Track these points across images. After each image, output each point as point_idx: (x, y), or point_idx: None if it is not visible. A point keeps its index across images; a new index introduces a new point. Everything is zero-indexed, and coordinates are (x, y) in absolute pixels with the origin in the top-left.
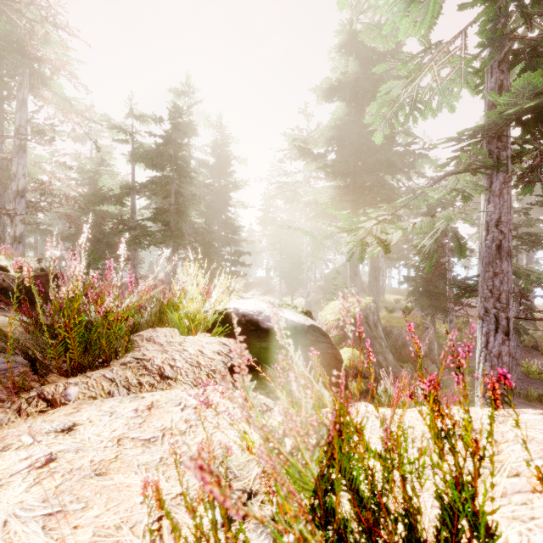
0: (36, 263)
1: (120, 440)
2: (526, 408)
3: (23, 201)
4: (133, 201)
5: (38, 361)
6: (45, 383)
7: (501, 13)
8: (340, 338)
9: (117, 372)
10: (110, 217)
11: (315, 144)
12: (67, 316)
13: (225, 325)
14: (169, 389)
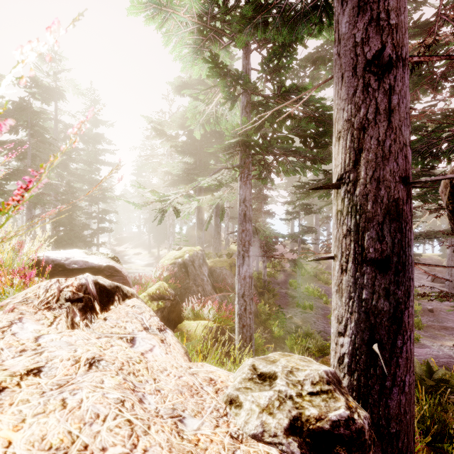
0: None
1: None
2: (302, 314)
3: None
4: None
5: None
6: None
7: (230, 84)
8: (172, 277)
9: None
10: None
11: (170, 127)
12: None
13: (37, 268)
14: None
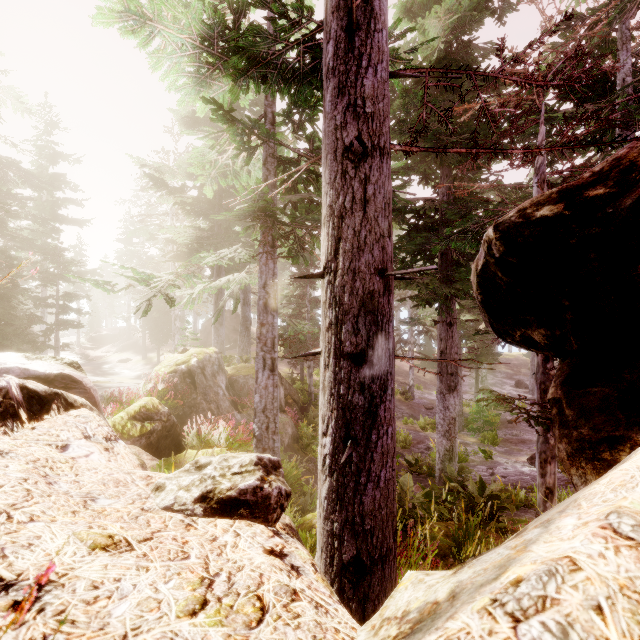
0: None
1: None
2: None
3: None
4: None
5: None
6: None
7: (243, 133)
8: (171, 391)
9: None
10: None
11: (173, 175)
12: None
13: None
14: None
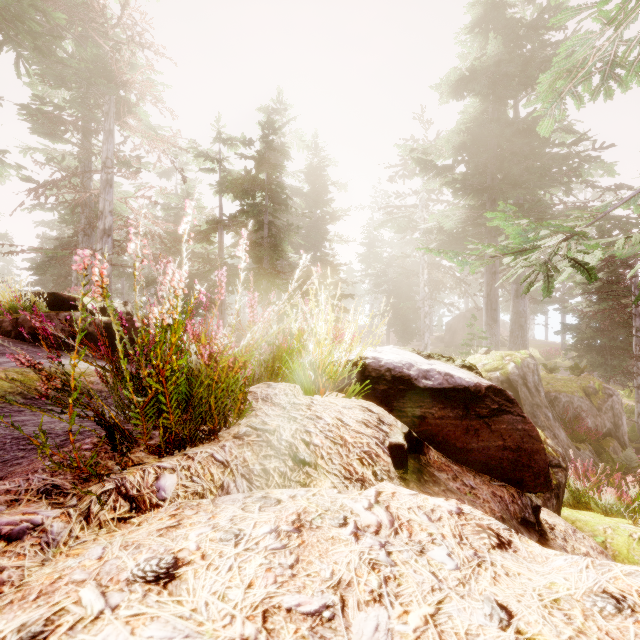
0: (121, 306)
1: (268, 618)
2: None
3: (109, 240)
4: (221, 237)
5: (118, 428)
6: (127, 465)
7: None
8: None
9: (231, 450)
10: (196, 257)
11: (438, 155)
12: (160, 356)
13: (361, 381)
14: (308, 482)
